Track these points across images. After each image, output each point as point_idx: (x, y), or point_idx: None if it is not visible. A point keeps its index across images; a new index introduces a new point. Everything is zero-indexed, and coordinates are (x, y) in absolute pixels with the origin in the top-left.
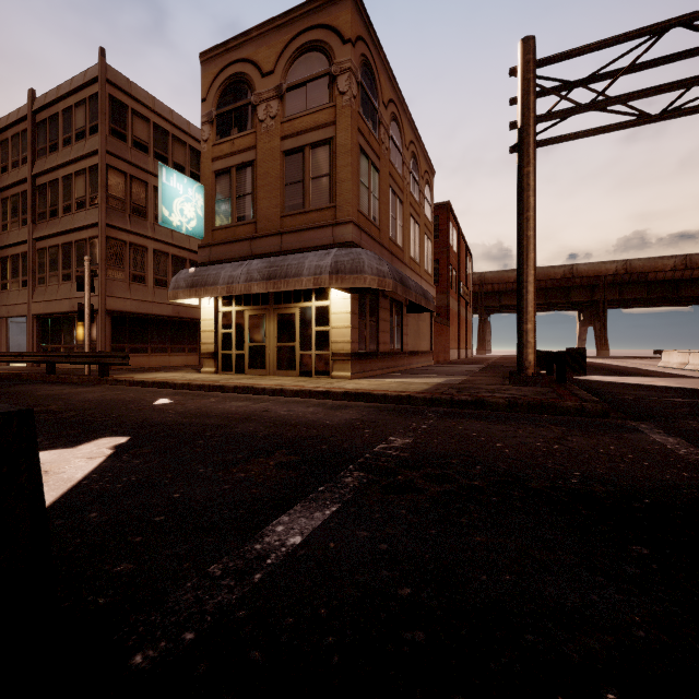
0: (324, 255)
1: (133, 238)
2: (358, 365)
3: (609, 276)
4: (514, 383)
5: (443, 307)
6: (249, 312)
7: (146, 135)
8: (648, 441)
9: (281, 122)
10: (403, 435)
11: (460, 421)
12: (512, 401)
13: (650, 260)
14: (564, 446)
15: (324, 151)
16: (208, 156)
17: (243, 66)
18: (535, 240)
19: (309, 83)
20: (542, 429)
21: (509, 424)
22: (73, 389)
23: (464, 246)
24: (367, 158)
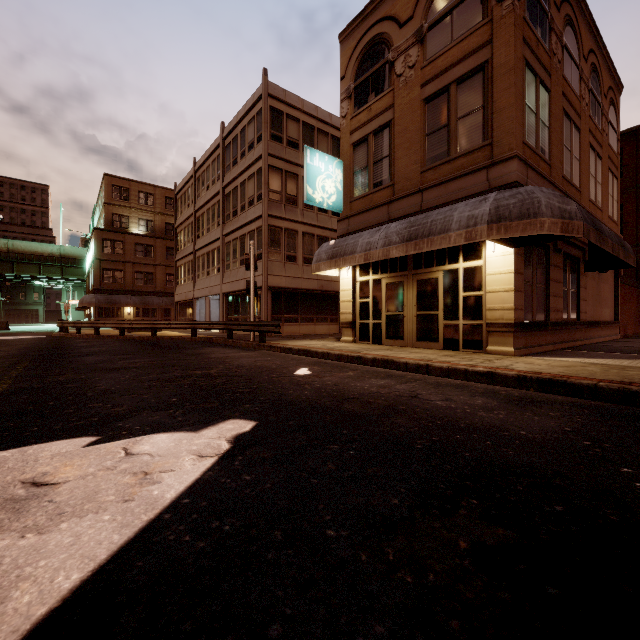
0: (479, 201)
1: (287, 224)
2: (523, 338)
3: None
4: None
5: None
6: (386, 280)
7: (297, 134)
8: None
9: (421, 68)
10: None
11: None
12: None
13: None
14: None
15: (476, 80)
16: (346, 131)
17: (379, 26)
18: None
19: (455, 9)
20: None
21: None
22: (238, 353)
23: None
24: (534, 76)
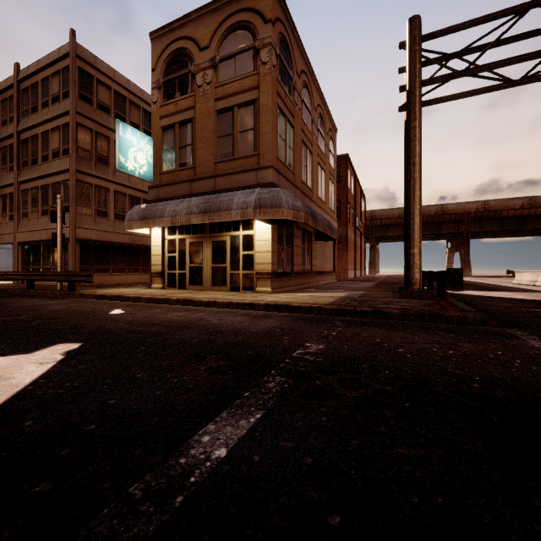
0: (250, 193)
1: (98, 181)
2: (277, 282)
3: (472, 213)
4: (404, 297)
5: (343, 237)
6: (189, 240)
7: (108, 100)
8: (528, 347)
9: (215, 87)
10: (317, 341)
11: (364, 328)
12: (405, 311)
13: (503, 201)
14: (457, 351)
15: (250, 110)
16: (156, 115)
17: (184, 42)
18: (420, 181)
19: (237, 55)
20: (434, 336)
21: (405, 331)
22: (45, 301)
23: (359, 189)
24: (284, 116)
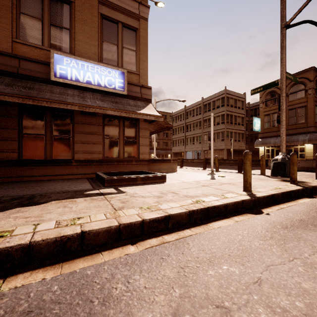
0: (305, 136)
1: (230, 130)
2: None
3: None
4: None
5: None
6: (275, 149)
7: (232, 102)
8: None
9: (287, 102)
10: None
11: None
12: None
13: None
14: None
15: (303, 109)
16: (261, 111)
17: (274, 89)
18: None
19: (297, 92)
20: None
21: None
22: None
23: None
24: None
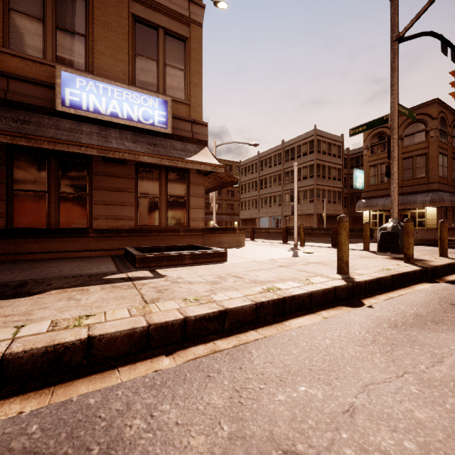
0: (426, 196)
1: (322, 187)
2: None
3: None
4: None
5: None
6: (385, 214)
7: (325, 148)
8: None
9: (401, 148)
10: None
11: None
12: None
13: None
14: None
15: (423, 157)
16: (366, 160)
17: (382, 129)
18: None
19: (415, 134)
20: None
21: None
22: None
23: None
24: (442, 154)
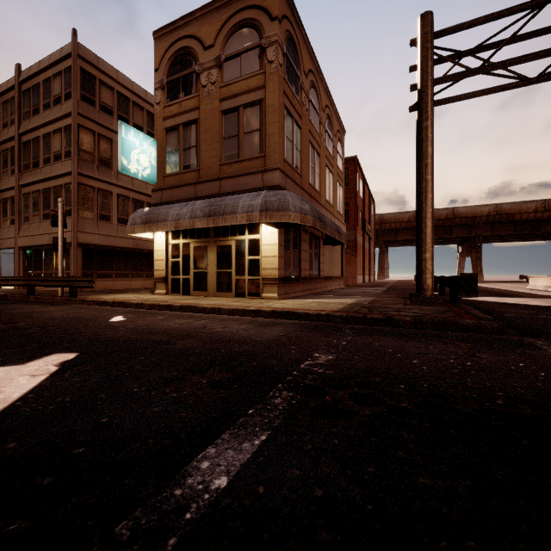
0: (256, 195)
1: (100, 184)
2: (284, 288)
3: (484, 217)
4: (415, 303)
5: (352, 241)
6: (194, 244)
7: (111, 101)
8: None
9: (220, 87)
10: (326, 351)
11: (375, 337)
12: (418, 319)
13: (516, 204)
14: (476, 363)
15: (256, 110)
16: (160, 116)
17: (188, 41)
18: (433, 183)
19: (243, 54)
20: (450, 346)
21: (419, 340)
22: (45, 308)
23: (368, 192)
24: (291, 117)
